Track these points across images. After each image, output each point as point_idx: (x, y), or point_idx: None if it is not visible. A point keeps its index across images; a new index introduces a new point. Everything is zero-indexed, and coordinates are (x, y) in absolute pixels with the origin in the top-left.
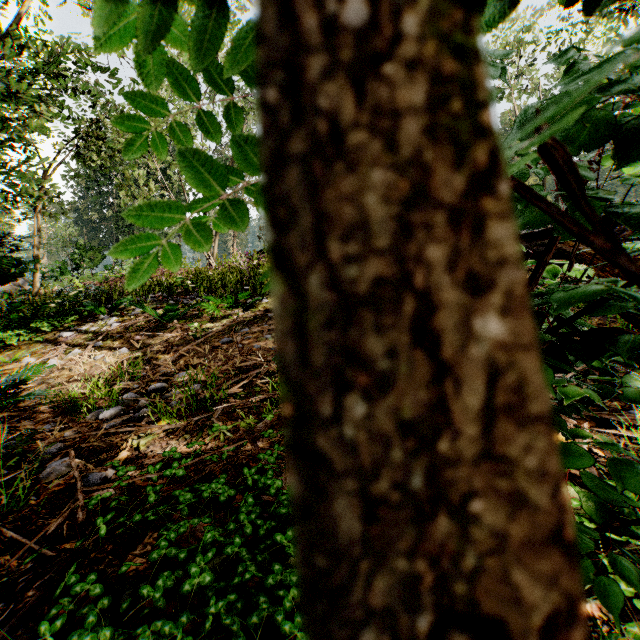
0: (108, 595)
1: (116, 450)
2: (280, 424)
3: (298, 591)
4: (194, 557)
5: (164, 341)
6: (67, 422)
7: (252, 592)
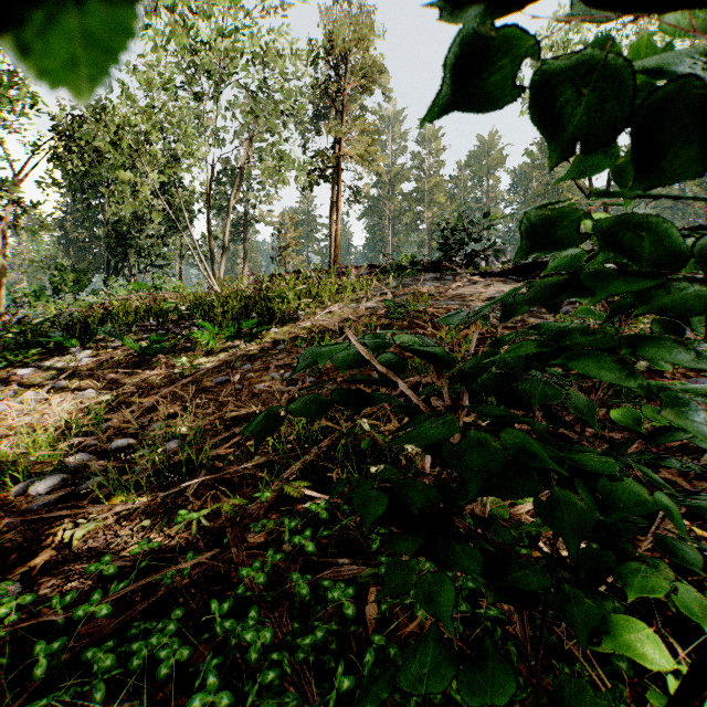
0: None
1: (36, 547)
2: (282, 503)
3: None
4: None
5: (141, 381)
6: None
7: None
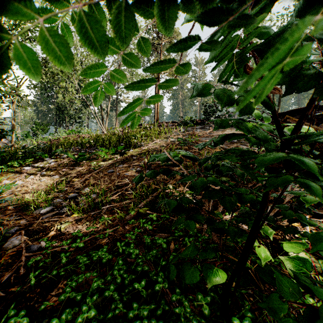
0: (34, 321)
1: (48, 231)
2: (138, 216)
3: (147, 321)
4: (85, 299)
5: (77, 171)
6: (22, 215)
7: (120, 321)
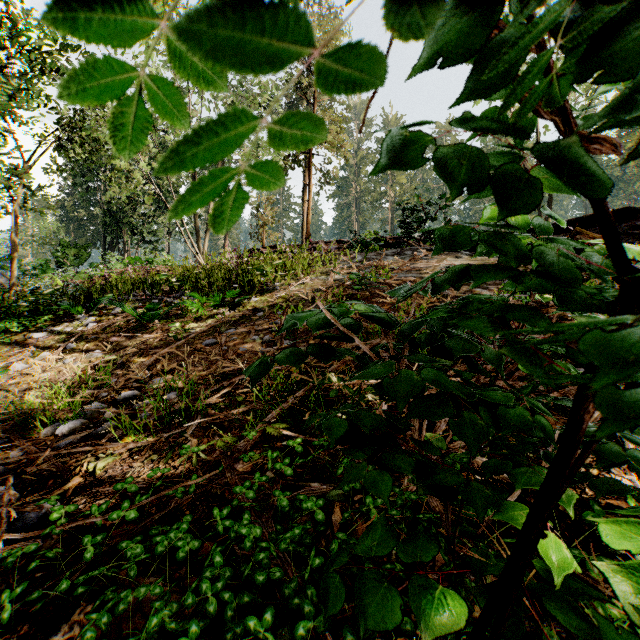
0: None
1: (67, 475)
2: (265, 441)
3: None
4: None
5: (141, 343)
6: (14, 439)
7: None
